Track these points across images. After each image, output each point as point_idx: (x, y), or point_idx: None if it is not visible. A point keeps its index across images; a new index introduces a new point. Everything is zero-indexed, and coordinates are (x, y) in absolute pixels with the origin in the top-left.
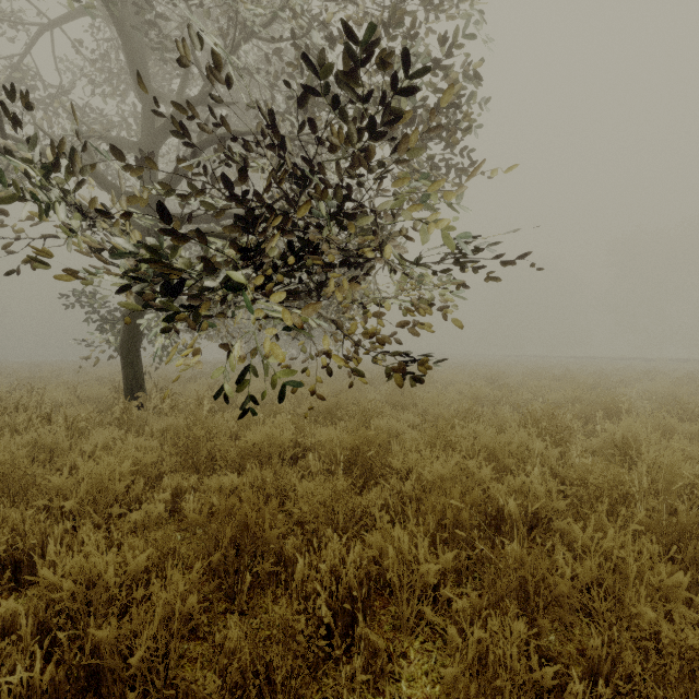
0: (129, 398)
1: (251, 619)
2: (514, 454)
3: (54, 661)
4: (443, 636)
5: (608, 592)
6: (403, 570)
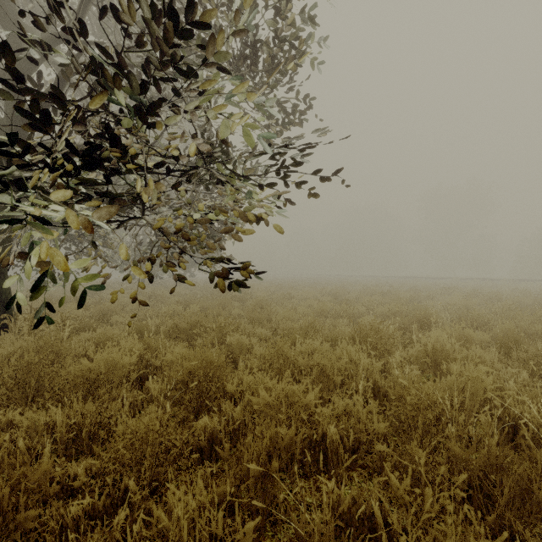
0: None
1: None
2: (343, 371)
3: None
4: None
5: None
6: None
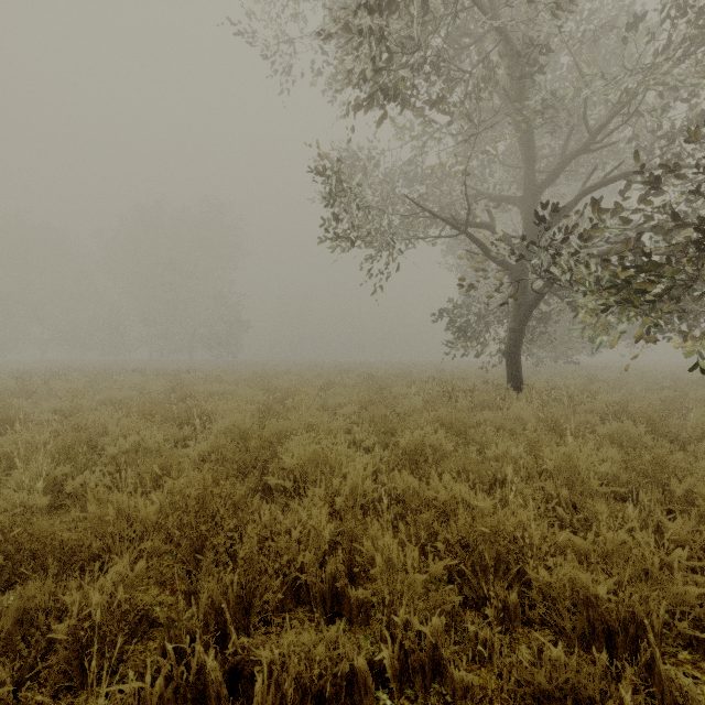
0: (513, 389)
1: None
2: None
3: None
4: None
5: None
6: None
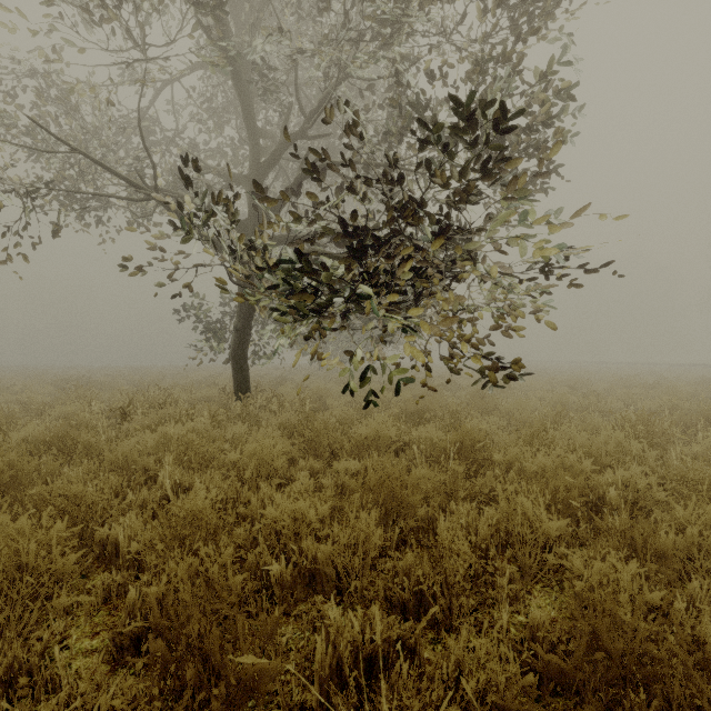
0: (239, 398)
1: (437, 537)
2: (611, 454)
3: (292, 562)
4: (559, 585)
5: (708, 562)
6: (526, 529)
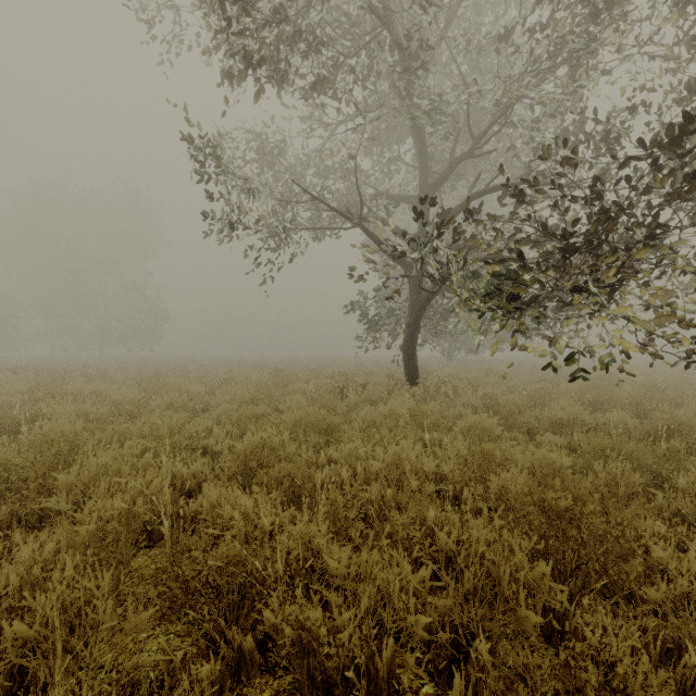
0: (410, 383)
1: None
2: None
3: None
4: None
5: None
6: None
